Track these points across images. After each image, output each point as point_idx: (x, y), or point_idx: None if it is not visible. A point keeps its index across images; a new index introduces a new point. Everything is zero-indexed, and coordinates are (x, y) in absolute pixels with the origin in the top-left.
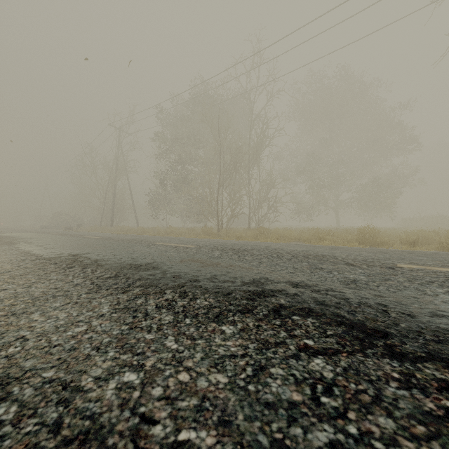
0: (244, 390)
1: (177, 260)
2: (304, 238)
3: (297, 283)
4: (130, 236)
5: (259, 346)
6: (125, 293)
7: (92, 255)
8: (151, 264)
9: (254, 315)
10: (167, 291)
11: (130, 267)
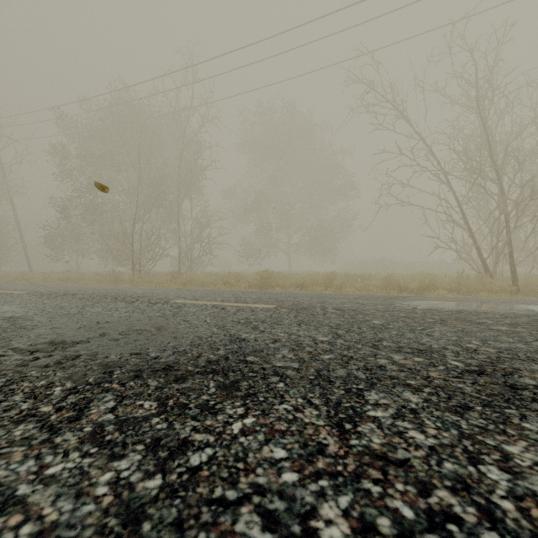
0: None
1: None
2: (215, 282)
3: (14, 317)
4: None
5: None
6: None
7: None
8: None
9: None
10: None
11: None
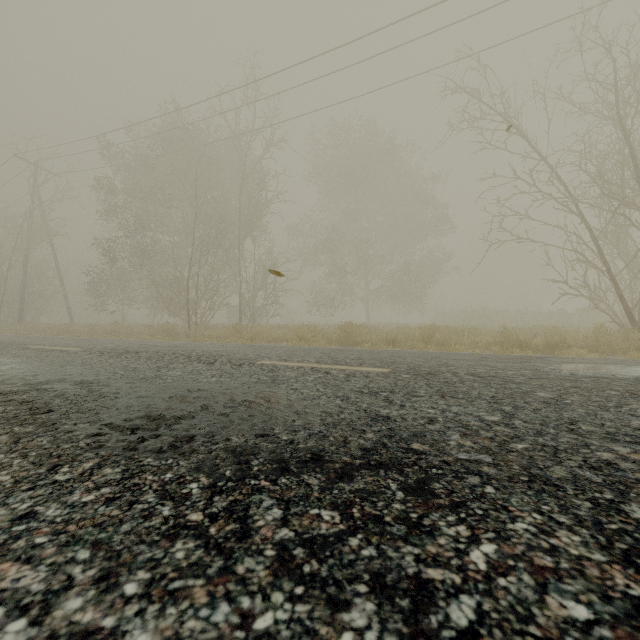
0: None
1: (1, 366)
2: (286, 337)
3: (86, 381)
4: (19, 338)
5: None
6: None
7: None
8: None
9: None
10: None
11: None
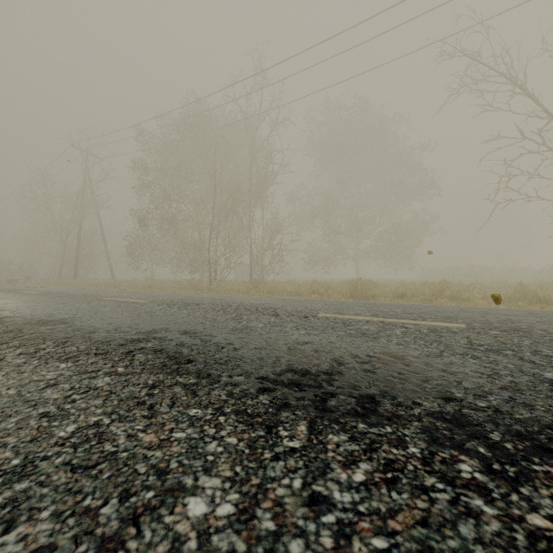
0: (21, 396)
1: (100, 315)
2: (300, 291)
3: (188, 331)
4: (86, 291)
5: (74, 374)
6: (0, 345)
7: (4, 312)
8: (65, 319)
9: (105, 355)
10: (48, 342)
11: (36, 323)
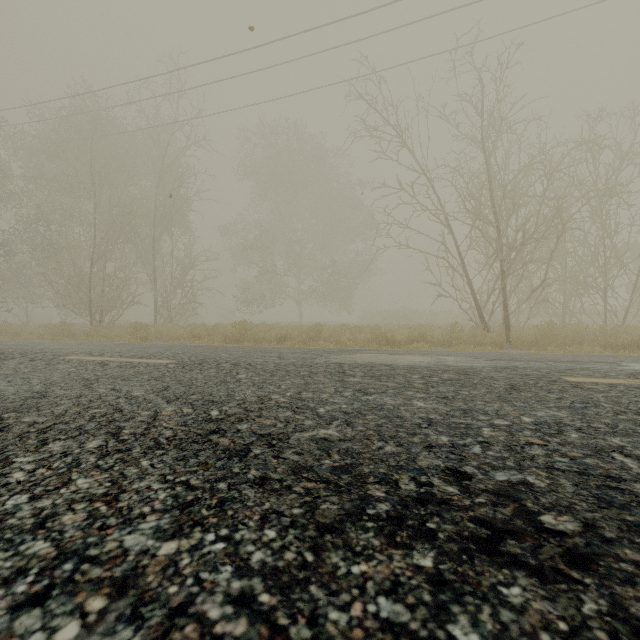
0: None
1: None
2: (185, 336)
3: None
4: None
5: None
6: None
7: None
8: None
9: None
10: None
11: None
